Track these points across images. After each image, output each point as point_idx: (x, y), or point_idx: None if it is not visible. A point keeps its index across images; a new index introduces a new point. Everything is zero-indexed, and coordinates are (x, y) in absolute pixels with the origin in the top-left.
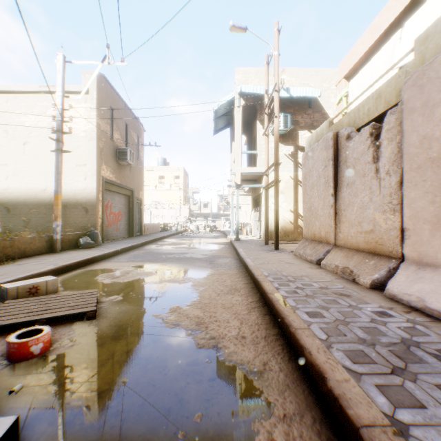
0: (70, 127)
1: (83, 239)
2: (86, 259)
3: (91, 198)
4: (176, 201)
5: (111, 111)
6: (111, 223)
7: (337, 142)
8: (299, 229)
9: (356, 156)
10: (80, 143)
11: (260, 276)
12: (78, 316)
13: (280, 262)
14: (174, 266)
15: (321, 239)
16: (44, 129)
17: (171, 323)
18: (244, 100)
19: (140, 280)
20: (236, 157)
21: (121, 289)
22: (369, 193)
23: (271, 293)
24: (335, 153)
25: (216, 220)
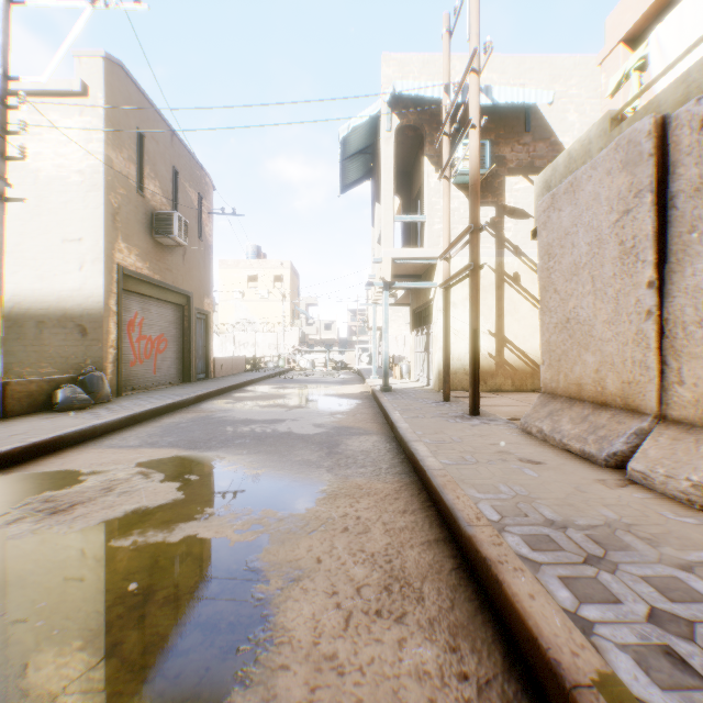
0: (22, 145)
1: (64, 391)
2: (31, 444)
3: (92, 306)
4: (278, 319)
5: (141, 140)
6: (142, 357)
7: (662, 143)
8: (506, 368)
9: None
10: (72, 196)
11: (478, 528)
12: None
13: (503, 456)
14: (241, 462)
15: (603, 398)
16: None
17: None
18: (400, 118)
19: (122, 522)
20: (384, 228)
21: (29, 575)
22: None
23: (581, 673)
24: (657, 173)
25: (346, 350)
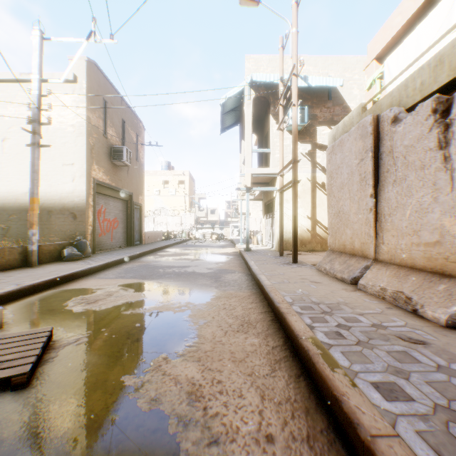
0: (49, 116)
1: (68, 250)
2: (63, 276)
3: (79, 202)
4: (181, 207)
5: (105, 105)
6: (105, 231)
7: (377, 128)
8: (317, 237)
9: (409, 142)
10: (68, 139)
11: (281, 304)
12: (3, 380)
13: (303, 280)
14: (171, 284)
15: (354, 251)
16: (26, 124)
17: (147, 397)
18: (256, 92)
19: (122, 306)
20: (246, 156)
21: (92, 322)
22: (433, 190)
23: (304, 336)
24: (374, 142)
25: (224, 227)
